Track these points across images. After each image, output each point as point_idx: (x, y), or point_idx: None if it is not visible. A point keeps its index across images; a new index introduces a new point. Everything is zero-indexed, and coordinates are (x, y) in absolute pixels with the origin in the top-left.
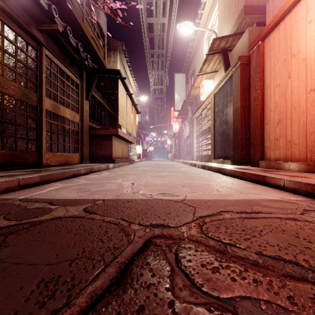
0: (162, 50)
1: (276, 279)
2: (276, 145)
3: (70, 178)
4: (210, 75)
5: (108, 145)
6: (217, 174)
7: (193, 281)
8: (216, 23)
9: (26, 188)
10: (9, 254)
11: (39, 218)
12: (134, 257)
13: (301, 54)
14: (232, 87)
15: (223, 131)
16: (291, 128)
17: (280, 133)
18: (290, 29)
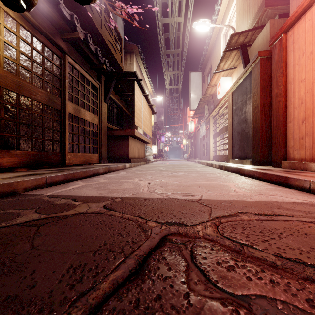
0: (178, 50)
1: (295, 281)
2: (301, 145)
3: (90, 177)
4: (228, 72)
5: (124, 145)
6: (235, 175)
7: (208, 277)
8: (234, 18)
9: (52, 185)
10: (42, 243)
11: (65, 212)
12: (151, 251)
13: None
14: (252, 84)
15: (241, 130)
16: None
17: (306, 131)
18: None
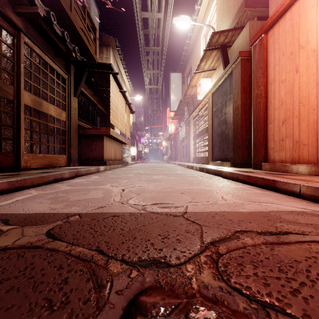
0: (158, 48)
1: None
2: (281, 146)
3: (51, 183)
4: (208, 73)
5: (98, 146)
6: (218, 178)
7: None
8: (213, 20)
9: None
10: None
11: None
12: None
13: (311, 45)
14: (232, 85)
15: (221, 131)
16: (299, 127)
17: (286, 133)
18: (298, 19)
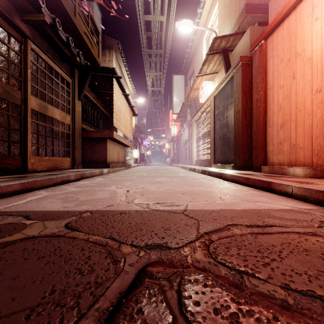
0: (160, 50)
1: None
2: (279, 149)
3: (58, 185)
4: (210, 77)
5: (102, 149)
6: (219, 180)
7: None
8: (216, 23)
9: (3, 197)
10: None
11: (6, 238)
12: (122, 299)
13: (307, 53)
14: (233, 88)
15: (223, 134)
16: (296, 131)
17: (284, 137)
18: (295, 27)
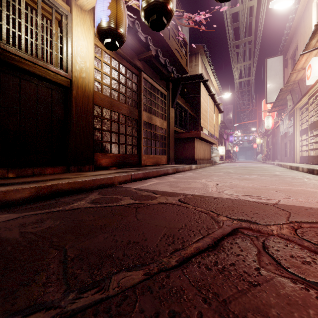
0: (250, 37)
1: None
2: None
3: (162, 176)
4: None
5: (190, 147)
6: None
7: (279, 263)
8: None
9: (135, 181)
10: (142, 218)
11: (150, 201)
12: (224, 236)
13: None
14: None
15: None
16: None
17: None
18: None
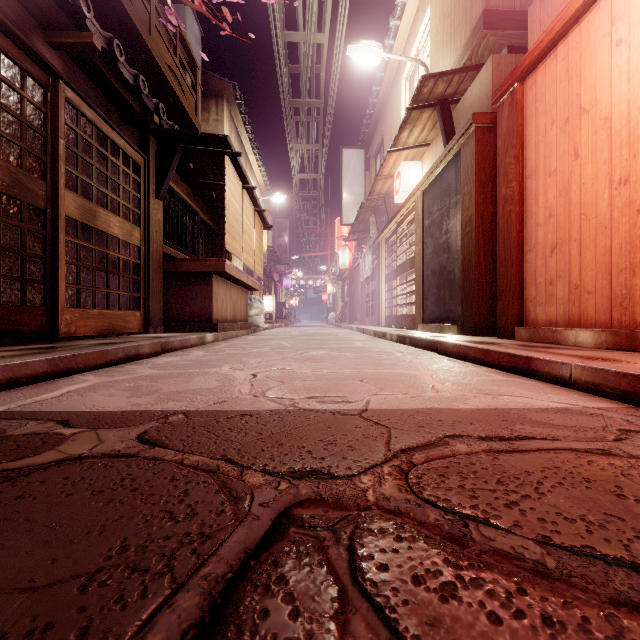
0: (317, 101)
1: (598, 613)
2: (549, 295)
3: (119, 364)
4: (415, 152)
5: (203, 294)
6: (431, 355)
7: (395, 627)
8: (426, 48)
9: (15, 387)
10: None
11: (28, 459)
12: (249, 560)
13: (601, 108)
14: (459, 176)
15: (440, 265)
16: (580, 259)
17: (558, 270)
18: (578, 58)
